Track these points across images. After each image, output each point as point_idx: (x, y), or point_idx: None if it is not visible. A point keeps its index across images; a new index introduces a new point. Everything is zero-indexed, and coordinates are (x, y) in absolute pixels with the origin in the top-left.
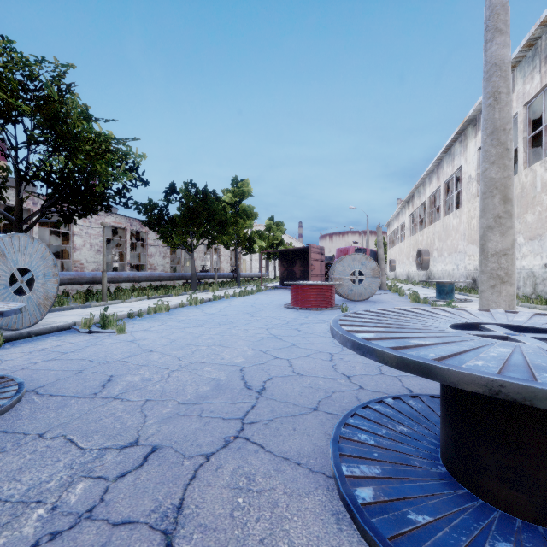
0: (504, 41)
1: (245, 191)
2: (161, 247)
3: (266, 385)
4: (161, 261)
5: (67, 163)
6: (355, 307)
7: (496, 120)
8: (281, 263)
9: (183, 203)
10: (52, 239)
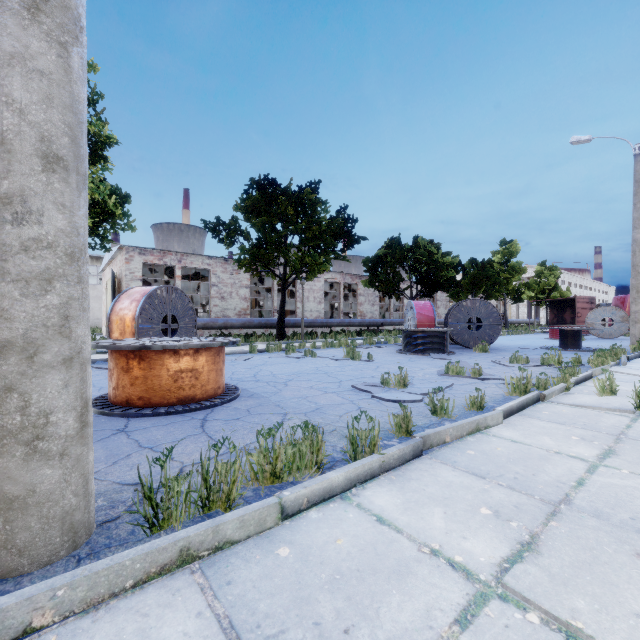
0: (637, 232)
1: (513, 251)
2: (443, 301)
3: (529, 345)
4: (443, 311)
5: (428, 272)
6: (596, 340)
7: (634, 261)
8: (550, 311)
9: (469, 275)
10: (386, 300)
